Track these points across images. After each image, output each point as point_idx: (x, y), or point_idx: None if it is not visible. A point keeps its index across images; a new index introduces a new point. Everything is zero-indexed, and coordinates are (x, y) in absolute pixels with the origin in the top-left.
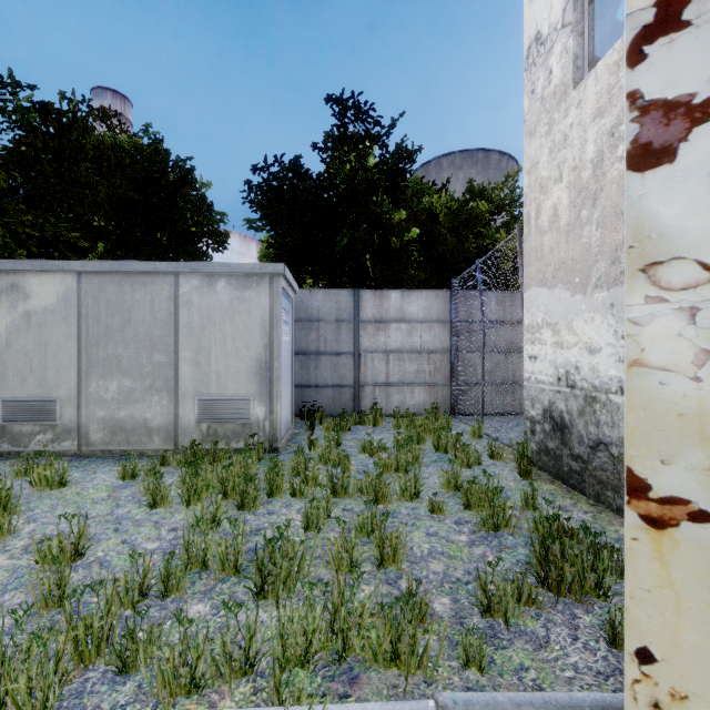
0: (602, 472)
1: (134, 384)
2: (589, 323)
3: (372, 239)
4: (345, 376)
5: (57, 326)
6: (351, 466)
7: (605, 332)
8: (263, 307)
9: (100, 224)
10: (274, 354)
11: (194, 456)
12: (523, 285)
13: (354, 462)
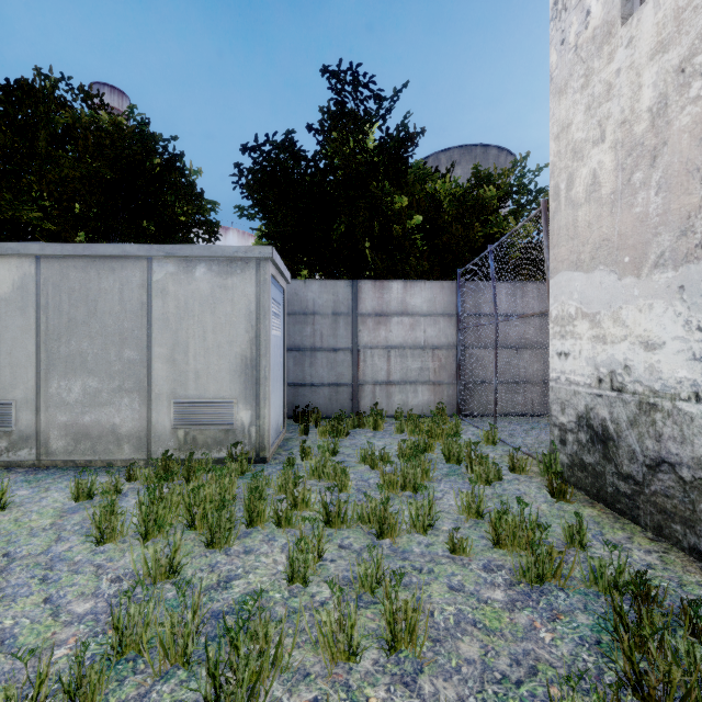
0: (666, 498)
1: (101, 384)
2: (645, 311)
3: (371, 226)
4: (343, 374)
5: (12, 318)
6: (349, 481)
7: (670, 322)
8: (248, 297)
9: (80, 211)
10: (261, 350)
11: (166, 469)
12: (549, 270)
13: (353, 475)
